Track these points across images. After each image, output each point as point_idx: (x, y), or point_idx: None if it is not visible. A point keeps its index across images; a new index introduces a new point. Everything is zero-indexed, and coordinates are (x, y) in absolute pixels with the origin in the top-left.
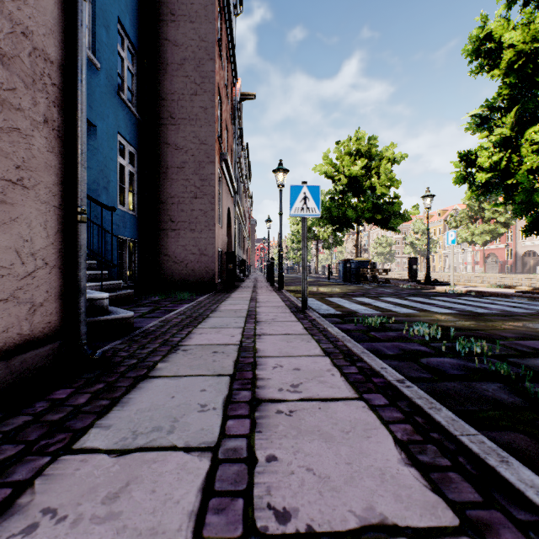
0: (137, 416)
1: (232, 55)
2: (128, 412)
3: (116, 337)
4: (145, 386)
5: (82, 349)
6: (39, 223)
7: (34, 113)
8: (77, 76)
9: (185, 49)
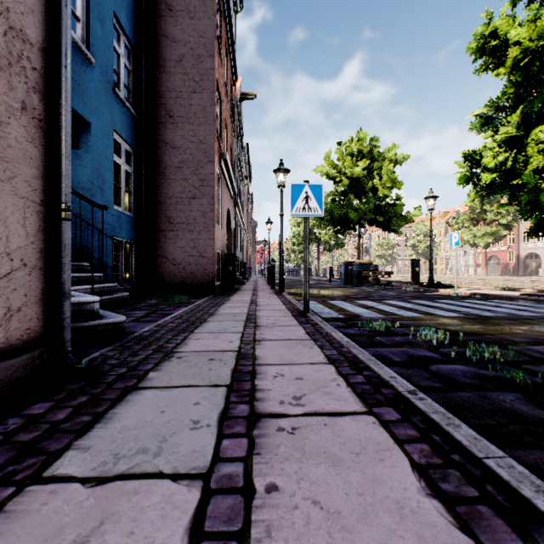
0: (121, 435)
1: (231, 53)
2: (111, 430)
3: (107, 343)
4: (133, 398)
5: (66, 358)
6: (16, 220)
7: (10, 98)
8: (61, 61)
9: (183, 45)
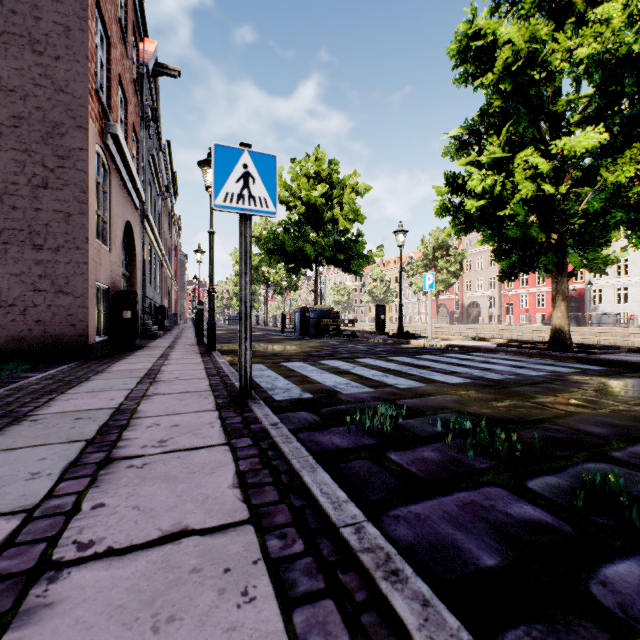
0: None
1: None
2: None
3: None
4: None
5: None
6: None
7: None
8: None
9: None
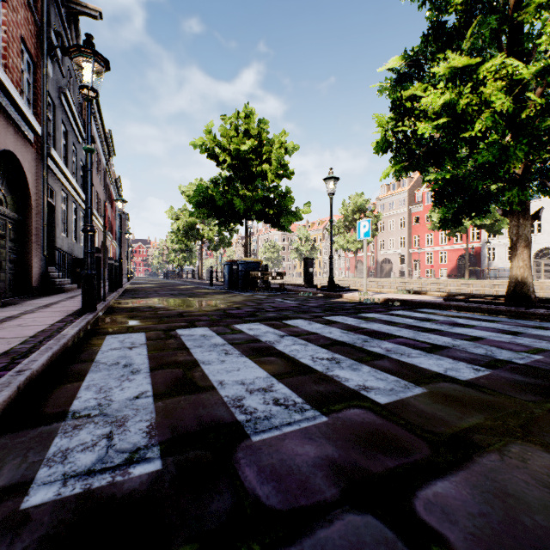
0: None
1: None
2: None
3: None
4: None
5: None
6: None
7: None
8: None
9: None
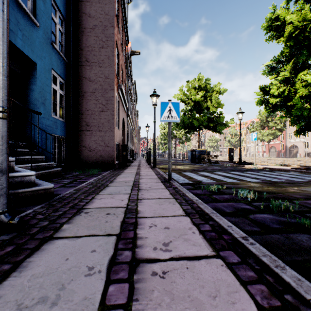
0: (29, 283)
1: (125, 26)
2: (22, 278)
3: (40, 202)
4: (47, 247)
5: (2, 216)
6: None
7: None
8: None
9: (96, 19)
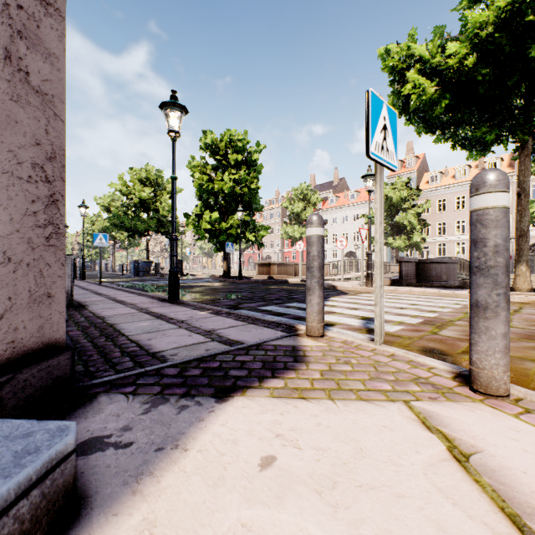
0: None
1: None
2: None
3: None
4: None
5: None
6: None
7: None
8: None
9: None
